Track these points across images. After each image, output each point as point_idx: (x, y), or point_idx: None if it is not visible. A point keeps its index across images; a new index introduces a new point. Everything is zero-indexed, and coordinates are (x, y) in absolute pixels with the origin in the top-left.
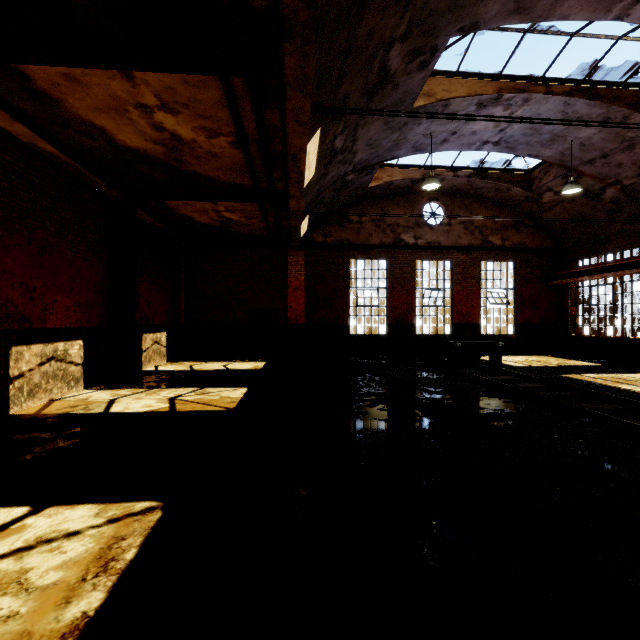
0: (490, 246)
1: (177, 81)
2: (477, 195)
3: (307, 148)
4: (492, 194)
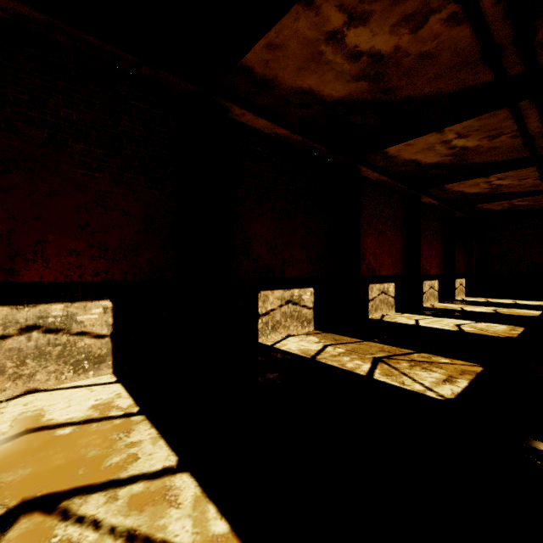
0: None
1: (510, 172)
2: None
3: None
4: None
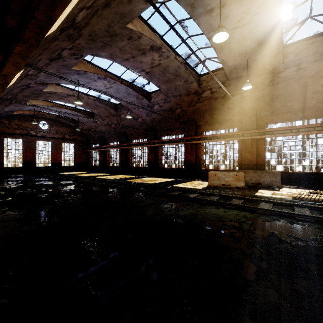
0: (66, 138)
1: None
2: (61, 122)
3: None
4: (65, 122)
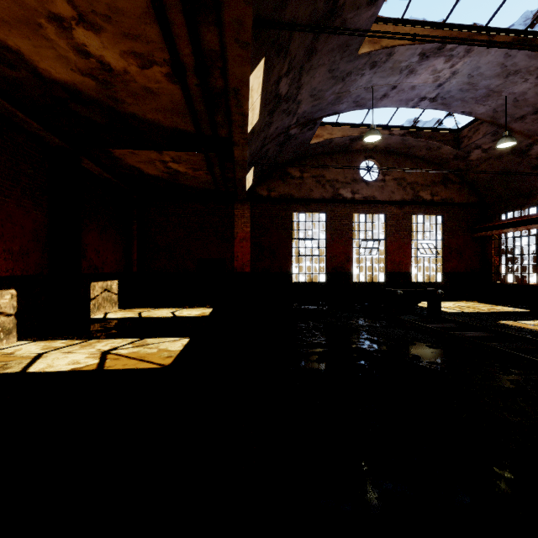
0: (421, 201)
1: None
2: (409, 154)
3: (250, 81)
4: (423, 152)
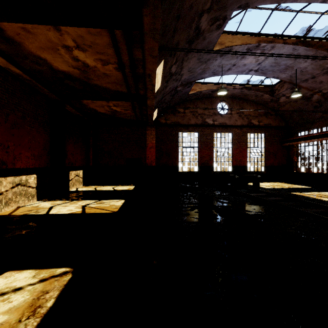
0: (252, 125)
1: (85, 32)
2: (245, 98)
3: (156, 71)
4: (253, 98)
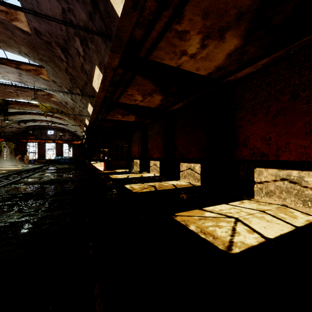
0: None
1: None
2: None
3: None
4: None
